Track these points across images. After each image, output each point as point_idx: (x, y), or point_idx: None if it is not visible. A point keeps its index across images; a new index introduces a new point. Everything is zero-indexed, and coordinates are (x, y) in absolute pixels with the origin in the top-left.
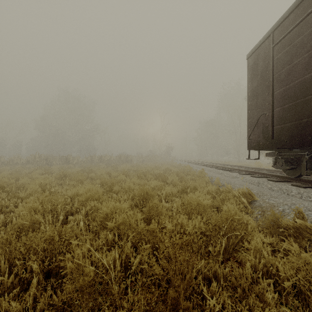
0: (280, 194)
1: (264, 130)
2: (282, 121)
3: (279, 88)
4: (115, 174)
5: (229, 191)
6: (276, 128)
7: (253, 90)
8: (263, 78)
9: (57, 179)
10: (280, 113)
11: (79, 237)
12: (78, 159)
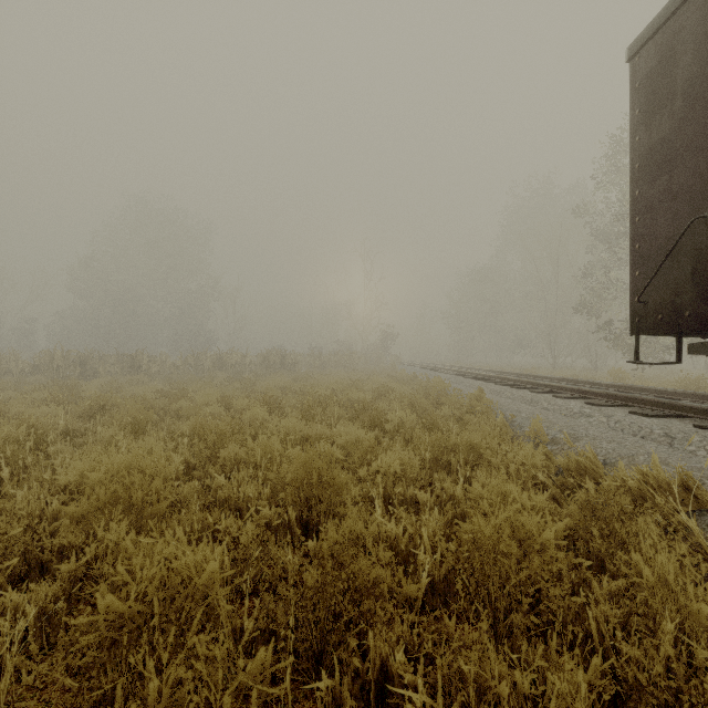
0: None
1: (702, 271)
2: None
3: None
4: (243, 404)
5: (593, 469)
6: None
7: (653, 150)
8: (700, 102)
9: (81, 418)
10: None
11: None
12: (164, 361)
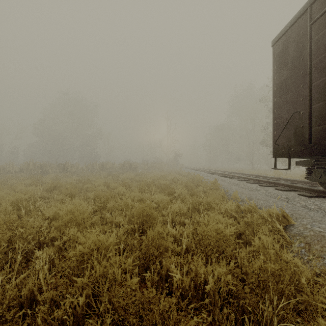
0: (322, 215)
1: (297, 133)
2: (324, 119)
3: (320, 77)
4: (114, 185)
5: (254, 210)
6: (315, 130)
7: (281, 83)
8: (296, 66)
9: (46, 191)
10: (322, 110)
11: (36, 295)
12: (78, 166)
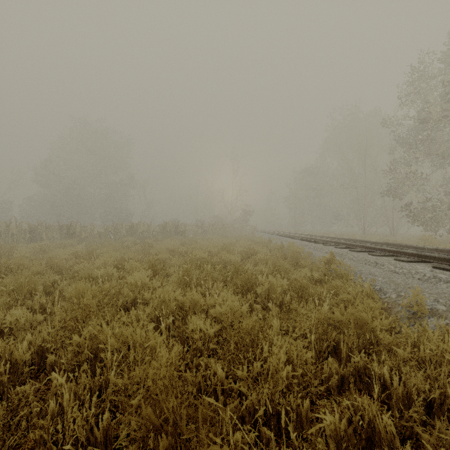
0: None
1: None
2: None
3: None
4: (133, 266)
5: None
6: None
7: None
8: None
9: None
10: None
11: None
12: (93, 229)
